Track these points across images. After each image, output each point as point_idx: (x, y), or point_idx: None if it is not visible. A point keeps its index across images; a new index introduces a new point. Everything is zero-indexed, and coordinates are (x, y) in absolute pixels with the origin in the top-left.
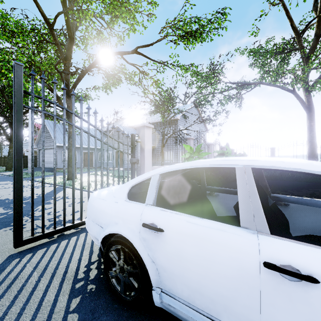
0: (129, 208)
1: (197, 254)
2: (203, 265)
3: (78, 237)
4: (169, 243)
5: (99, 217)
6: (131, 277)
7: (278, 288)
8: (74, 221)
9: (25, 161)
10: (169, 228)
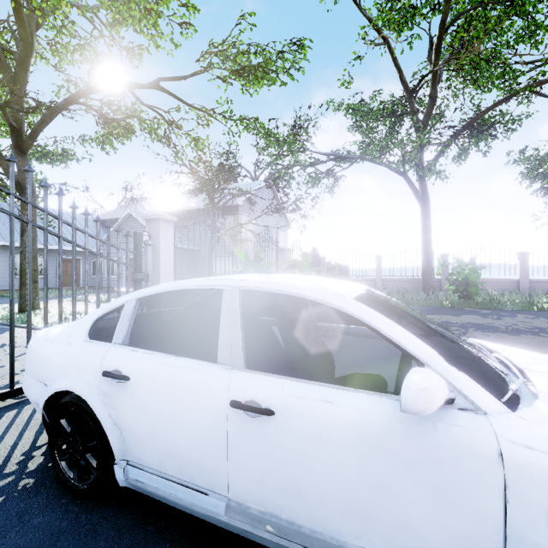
0: (87, 351)
1: (167, 404)
2: (173, 417)
3: (19, 412)
4: (136, 394)
5: (42, 369)
6: (88, 454)
7: (242, 428)
8: (14, 385)
9: None
10: (136, 374)
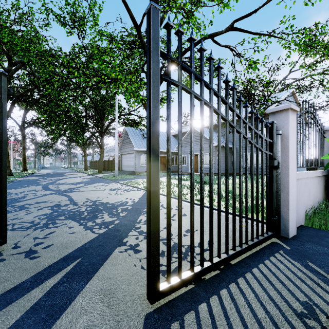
0: None
1: None
2: None
3: (231, 295)
4: None
5: None
6: None
7: None
8: (212, 259)
9: (111, 165)
10: None
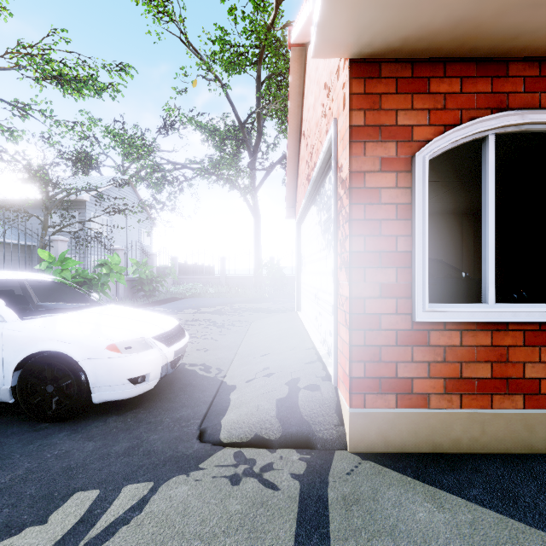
0: None
1: None
2: None
3: None
4: None
5: None
6: None
7: None
8: None
9: None
10: None
